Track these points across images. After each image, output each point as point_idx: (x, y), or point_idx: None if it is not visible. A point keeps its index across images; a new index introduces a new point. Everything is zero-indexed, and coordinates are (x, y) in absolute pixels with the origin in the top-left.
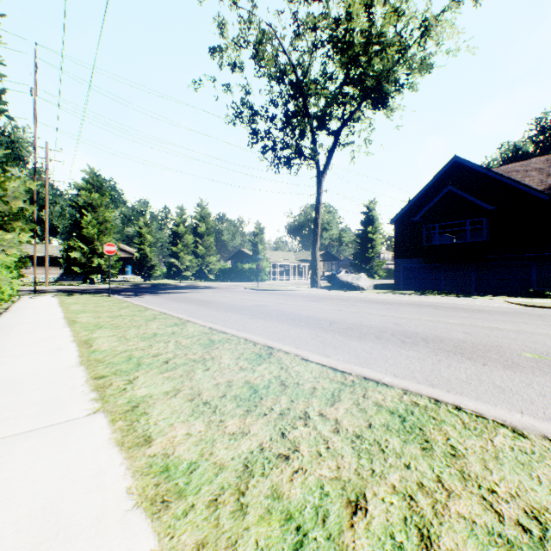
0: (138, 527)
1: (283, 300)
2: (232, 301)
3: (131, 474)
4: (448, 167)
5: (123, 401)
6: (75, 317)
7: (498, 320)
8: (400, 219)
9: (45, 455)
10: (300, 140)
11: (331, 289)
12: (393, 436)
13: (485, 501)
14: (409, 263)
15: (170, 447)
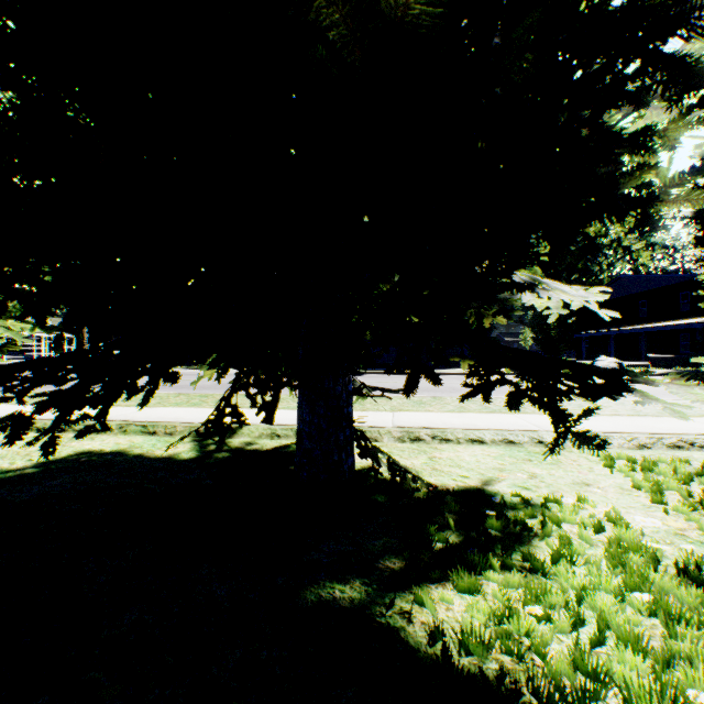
0: None
1: None
2: None
3: None
4: None
5: None
6: None
7: None
8: None
9: None
10: None
11: None
12: None
13: None
14: None
15: None
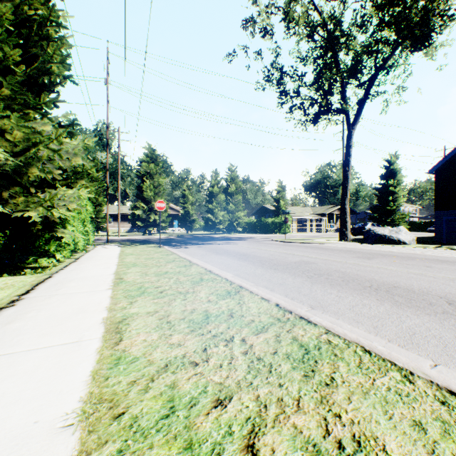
0: None
1: (326, 256)
2: (271, 255)
3: None
4: None
5: None
6: (124, 272)
7: None
8: (443, 167)
9: None
10: (329, 94)
11: (363, 243)
12: None
13: None
14: (455, 214)
15: None
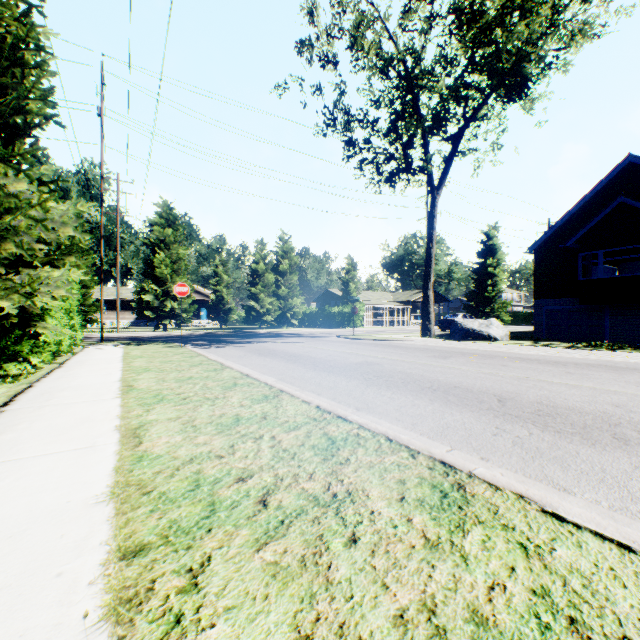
0: None
1: (397, 356)
2: (330, 356)
3: None
4: (618, 171)
5: None
6: (134, 379)
7: None
8: (543, 246)
9: None
10: (409, 149)
11: (449, 339)
12: None
13: None
14: (556, 304)
15: None
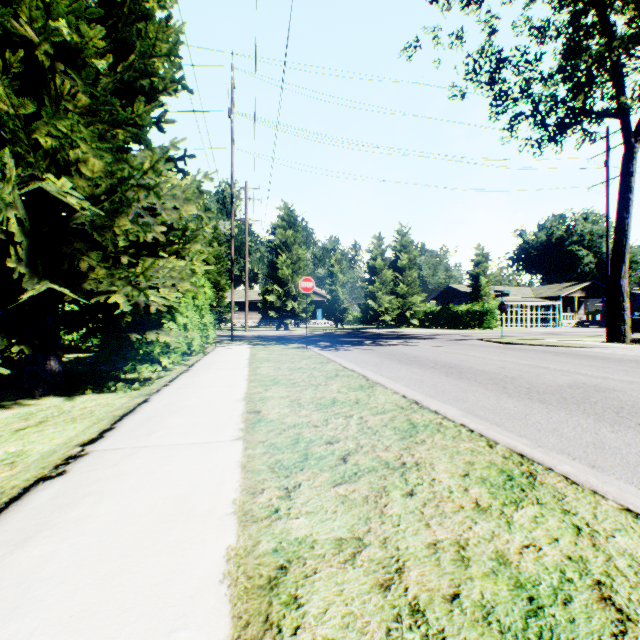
0: None
1: (623, 374)
2: (504, 369)
3: None
4: None
5: None
6: (260, 397)
7: None
8: None
9: None
10: (589, 86)
11: None
12: None
13: None
14: None
15: None
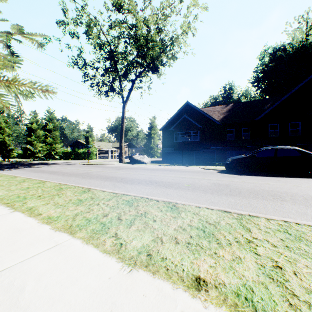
0: (44, 226)
1: (102, 170)
2: (72, 171)
3: (38, 220)
4: (185, 106)
5: (24, 208)
6: None
7: (189, 174)
8: (165, 129)
9: (0, 221)
10: (113, 83)
11: (130, 163)
12: (123, 205)
13: (137, 211)
14: (168, 150)
15: (50, 214)
